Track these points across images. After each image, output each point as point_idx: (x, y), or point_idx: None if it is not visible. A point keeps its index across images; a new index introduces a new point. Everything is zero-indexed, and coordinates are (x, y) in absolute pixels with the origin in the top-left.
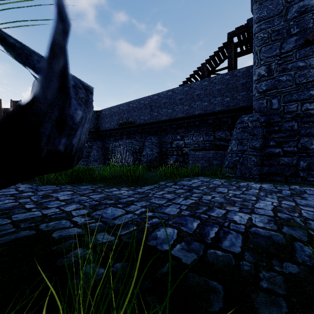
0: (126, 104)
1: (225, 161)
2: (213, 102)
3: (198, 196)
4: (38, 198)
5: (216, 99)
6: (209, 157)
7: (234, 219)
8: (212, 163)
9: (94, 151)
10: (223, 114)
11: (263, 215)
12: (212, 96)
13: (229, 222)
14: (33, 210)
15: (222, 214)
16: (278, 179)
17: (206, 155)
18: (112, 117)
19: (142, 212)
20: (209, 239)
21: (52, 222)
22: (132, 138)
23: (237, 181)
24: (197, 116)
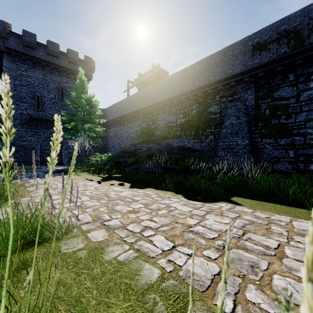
0: None
1: None
2: None
3: None
4: None
5: None
6: None
7: None
8: None
9: None
10: None
11: None
12: None
13: None
14: None
15: None
16: None
17: None
18: None
19: None
20: None
21: None
22: None
23: None
24: None
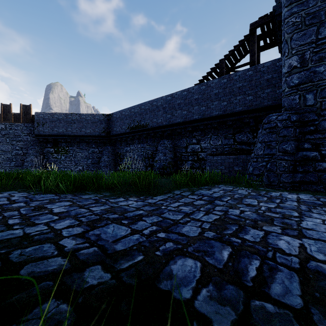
0: (138, 106)
1: (249, 167)
2: (233, 101)
3: (223, 210)
4: (27, 211)
5: (237, 98)
6: (229, 162)
7: (279, 246)
8: (233, 169)
9: (105, 157)
10: (245, 115)
11: (319, 240)
12: (232, 95)
13: (274, 252)
14: (15, 227)
15: (260, 238)
16: (315, 188)
17: (225, 160)
18: (123, 121)
19: (152, 231)
20: (249, 280)
21: (31, 247)
22: (144, 143)
23: (267, 190)
24: (215, 117)
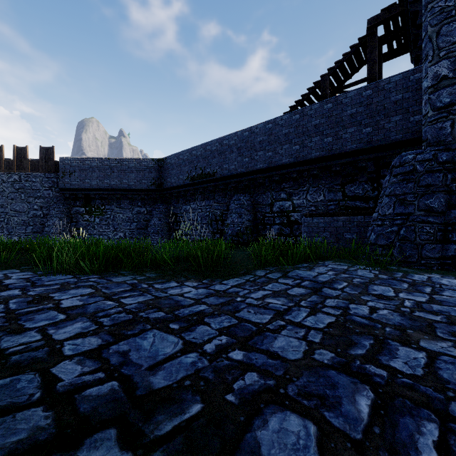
0: (202, 147)
1: (371, 234)
2: (342, 136)
3: (339, 307)
4: (20, 304)
5: (348, 131)
6: (338, 227)
7: None
8: (343, 236)
9: (155, 219)
10: (361, 155)
11: None
12: (341, 127)
13: None
14: None
15: (423, 367)
16: None
17: (331, 223)
18: (180, 168)
19: (219, 347)
20: None
21: None
22: (211, 199)
23: (403, 271)
24: (314, 160)
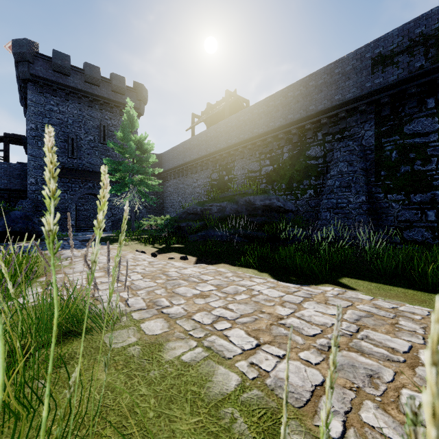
0: None
1: None
2: None
3: None
4: None
5: None
6: None
7: None
8: None
9: None
10: (1, 191)
11: None
12: None
13: None
14: None
15: None
16: None
17: None
18: None
19: None
20: None
21: None
22: None
23: None
24: None
